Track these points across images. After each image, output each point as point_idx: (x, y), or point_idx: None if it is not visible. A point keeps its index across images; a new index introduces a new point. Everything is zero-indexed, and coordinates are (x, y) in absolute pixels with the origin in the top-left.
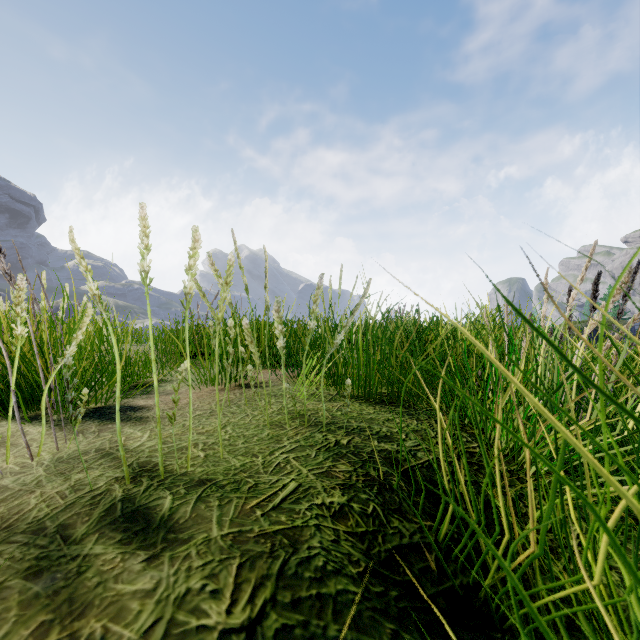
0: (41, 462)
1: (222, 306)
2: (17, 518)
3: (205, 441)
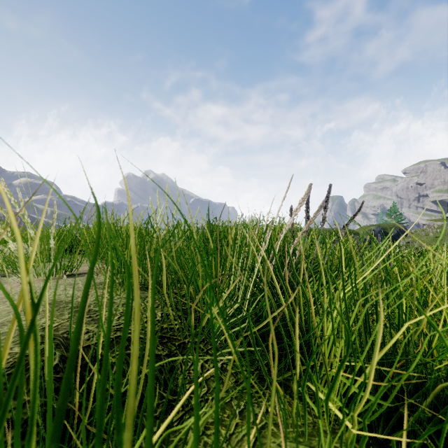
0: None
1: None
2: None
3: None
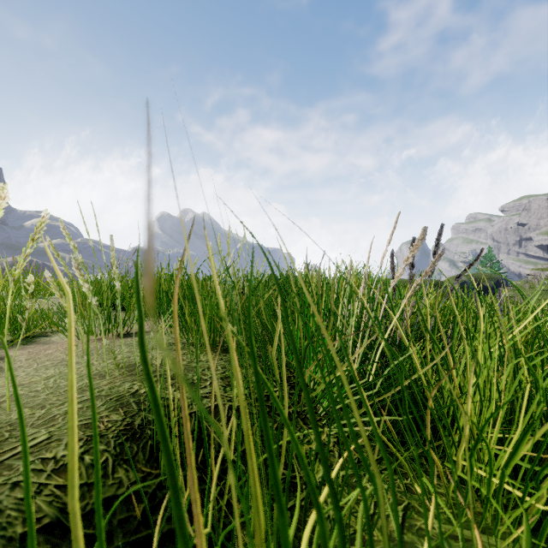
0: None
1: (23, 265)
2: None
3: None
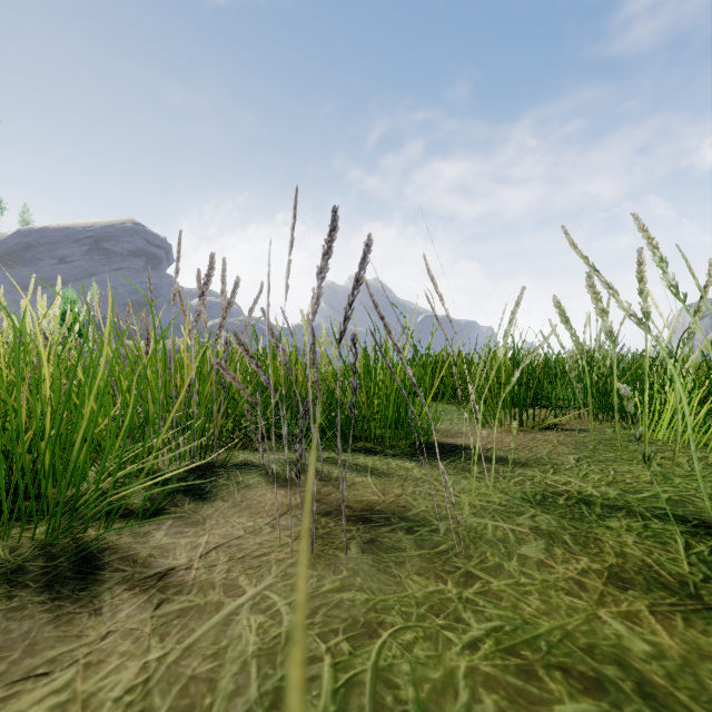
0: (510, 502)
1: None
2: (661, 572)
3: (685, 494)
